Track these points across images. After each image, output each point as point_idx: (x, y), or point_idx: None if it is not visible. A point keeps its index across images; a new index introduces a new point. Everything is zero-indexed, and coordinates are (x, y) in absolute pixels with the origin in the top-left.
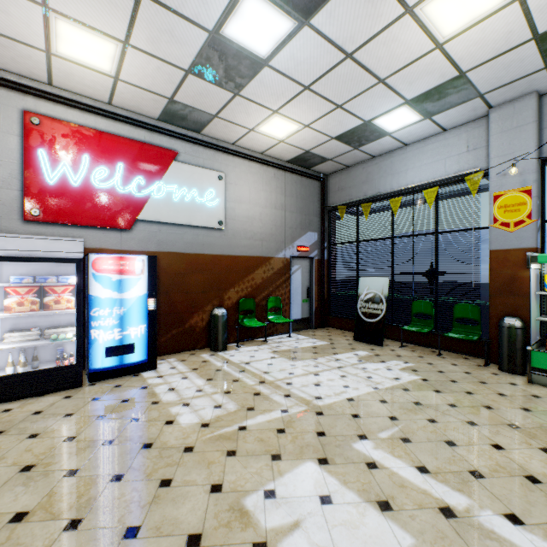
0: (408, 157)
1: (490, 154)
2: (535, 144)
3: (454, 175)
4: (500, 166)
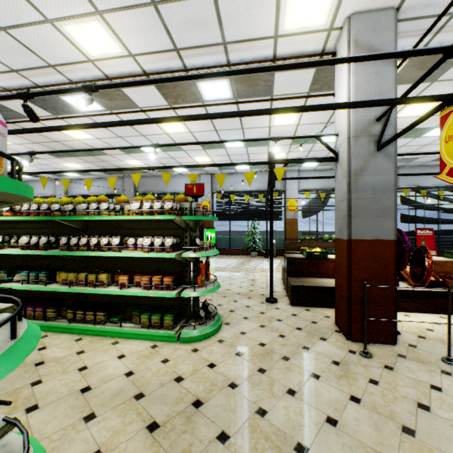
0: (38, 185)
1: (56, 192)
2: (64, 193)
3: (49, 195)
4: (58, 196)
